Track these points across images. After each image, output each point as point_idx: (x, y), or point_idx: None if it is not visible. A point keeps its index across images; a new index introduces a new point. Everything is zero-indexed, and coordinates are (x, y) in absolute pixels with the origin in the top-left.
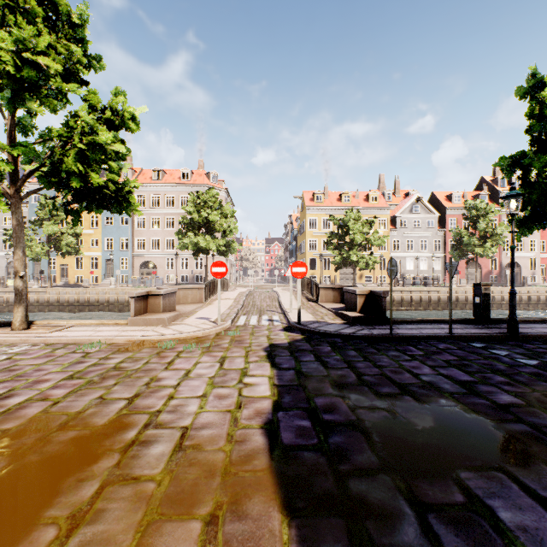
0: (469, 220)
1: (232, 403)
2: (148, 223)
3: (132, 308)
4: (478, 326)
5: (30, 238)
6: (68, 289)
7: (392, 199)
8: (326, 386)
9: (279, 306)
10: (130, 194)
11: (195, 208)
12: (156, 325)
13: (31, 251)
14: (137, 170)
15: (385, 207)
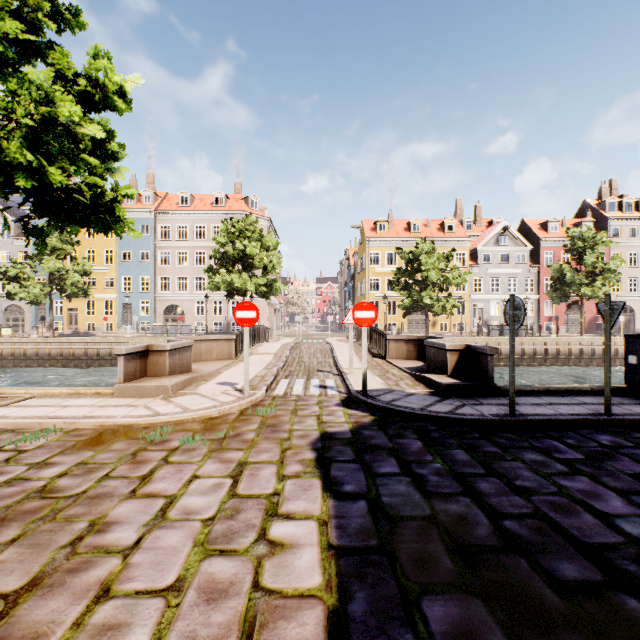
0: (572, 252)
1: (234, 622)
2: (173, 259)
3: (119, 371)
4: (637, 399)
5: (27, 277)
6: (74, 339)
7: (472, 229)
8: (439, 555)
9: (333, 364)
10: (117, 204)
11: (228, 239)
12: (155, 395)
13: (28, 293)
14: (160, 195)
15: (464, 238)
